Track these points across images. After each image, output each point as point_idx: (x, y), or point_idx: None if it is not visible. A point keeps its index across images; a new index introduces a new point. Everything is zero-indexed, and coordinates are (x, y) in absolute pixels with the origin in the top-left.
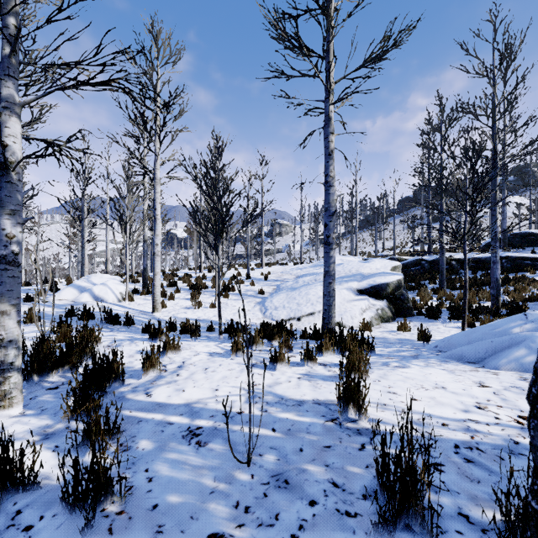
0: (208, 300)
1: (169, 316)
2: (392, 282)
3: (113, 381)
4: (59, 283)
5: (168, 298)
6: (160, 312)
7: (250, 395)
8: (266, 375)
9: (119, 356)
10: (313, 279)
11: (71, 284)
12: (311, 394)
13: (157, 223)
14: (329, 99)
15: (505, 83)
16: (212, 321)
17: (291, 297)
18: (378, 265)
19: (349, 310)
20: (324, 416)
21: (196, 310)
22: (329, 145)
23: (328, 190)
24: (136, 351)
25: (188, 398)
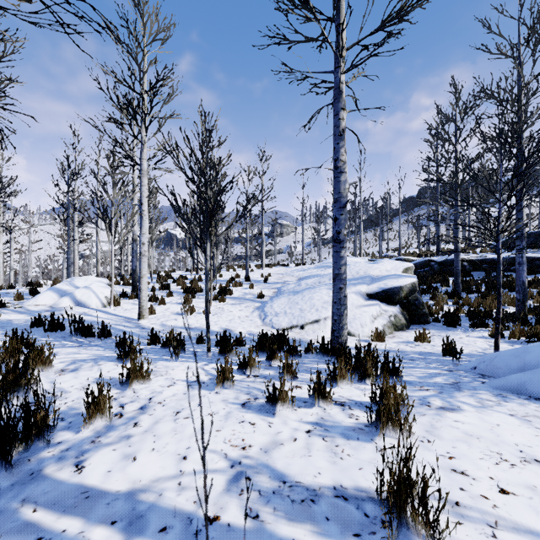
0: (202, 305)
1: (156, 324)
2: (405, 285)
3: (33, 440)
4: (44, 286)
5: (158, 303)
6: (148, 319)
7: (234, 472)
8: (261, 425)
9: (69, 387)
10: (317, 282)
11: (51, 287)
12: (330, 472)
13: (144, 219)
14: (341, 66)
15: (534, 62)
16: (204, 330)
17: (293, 301)
18: (388, 266)
19: (358, 317)
20: (358, 536)
21: (188, 316)
22: (339, 124)
23: (338, 177)
24: (94, 379)
25: (136, 478)
